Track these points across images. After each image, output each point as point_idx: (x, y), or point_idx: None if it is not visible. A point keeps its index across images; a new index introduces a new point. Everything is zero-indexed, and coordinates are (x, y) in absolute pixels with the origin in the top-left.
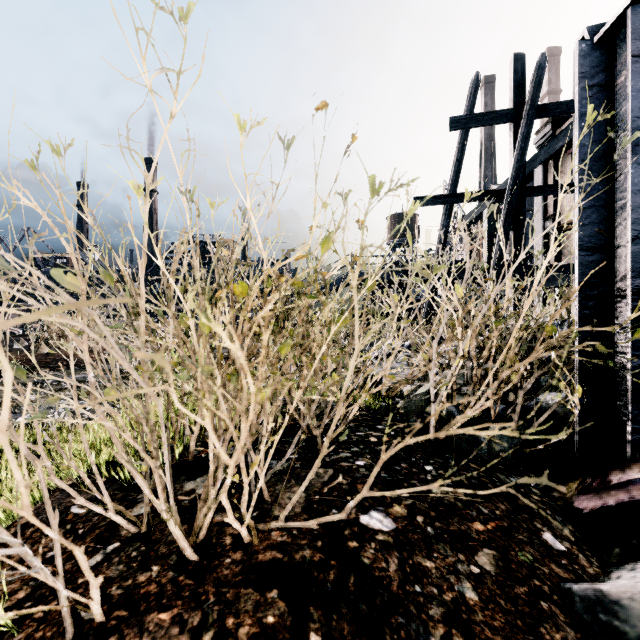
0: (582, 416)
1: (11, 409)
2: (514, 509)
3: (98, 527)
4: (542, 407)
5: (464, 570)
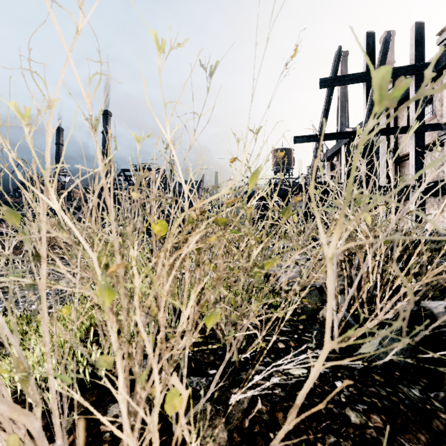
0: None
1: None
2: (433, 439)
3: None
4: (426, 315)
5: None
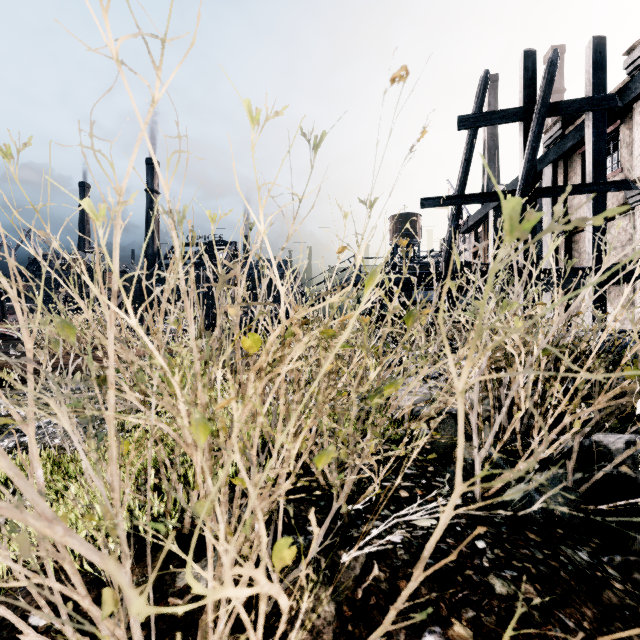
0: None
1: None
2: (603, 615)
3: None
4: (600, 452)
5: None
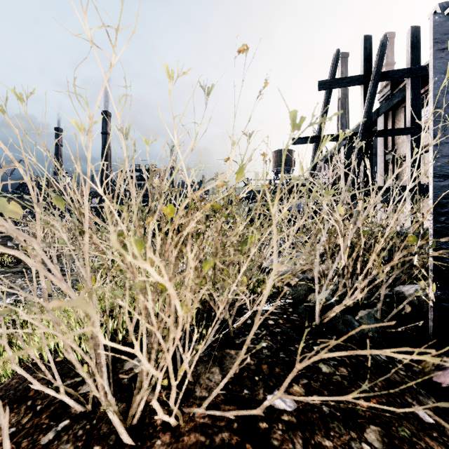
0: (435, 306)
1: (2, 292)
2: (388, 385)
3: (53, 404)
4: (399, 297)
5: (357, 448)
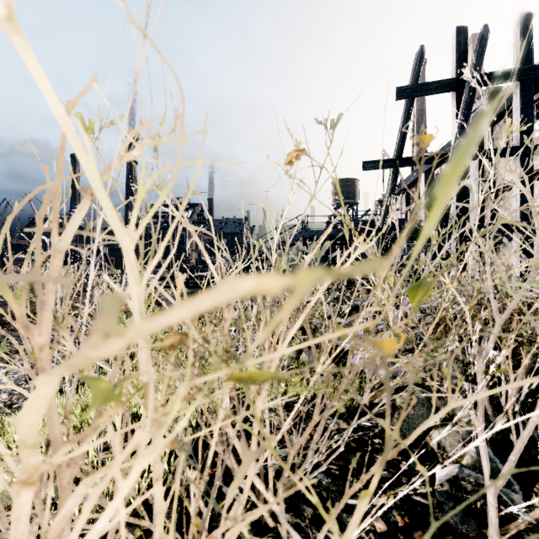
0: None
1: None
2: None
3: None
4: None
5: None
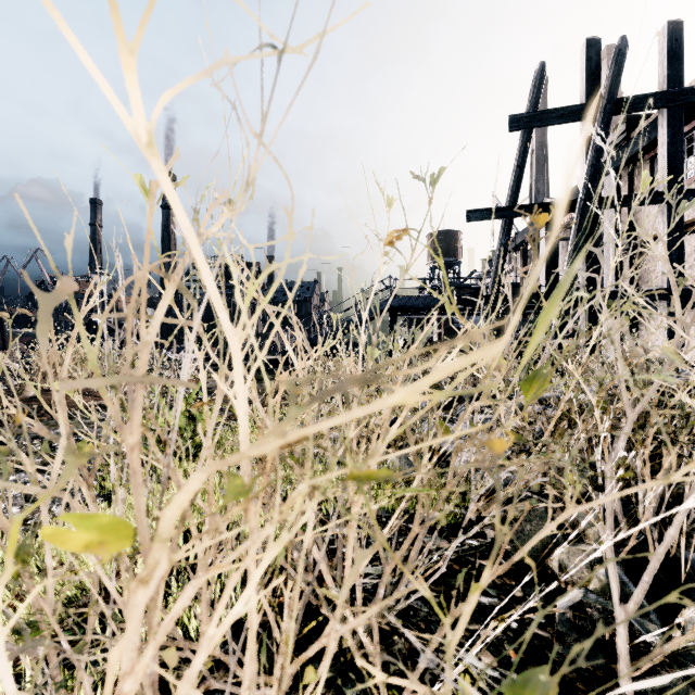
0: None
1: None
2: None
3: None
4: None
5: None
